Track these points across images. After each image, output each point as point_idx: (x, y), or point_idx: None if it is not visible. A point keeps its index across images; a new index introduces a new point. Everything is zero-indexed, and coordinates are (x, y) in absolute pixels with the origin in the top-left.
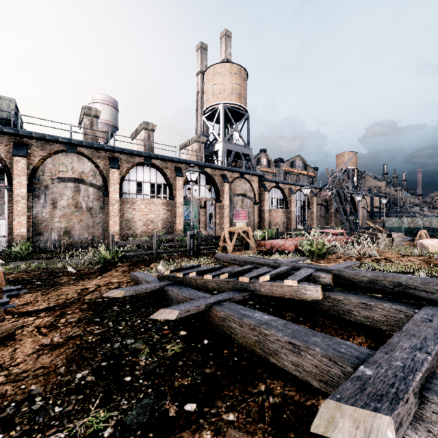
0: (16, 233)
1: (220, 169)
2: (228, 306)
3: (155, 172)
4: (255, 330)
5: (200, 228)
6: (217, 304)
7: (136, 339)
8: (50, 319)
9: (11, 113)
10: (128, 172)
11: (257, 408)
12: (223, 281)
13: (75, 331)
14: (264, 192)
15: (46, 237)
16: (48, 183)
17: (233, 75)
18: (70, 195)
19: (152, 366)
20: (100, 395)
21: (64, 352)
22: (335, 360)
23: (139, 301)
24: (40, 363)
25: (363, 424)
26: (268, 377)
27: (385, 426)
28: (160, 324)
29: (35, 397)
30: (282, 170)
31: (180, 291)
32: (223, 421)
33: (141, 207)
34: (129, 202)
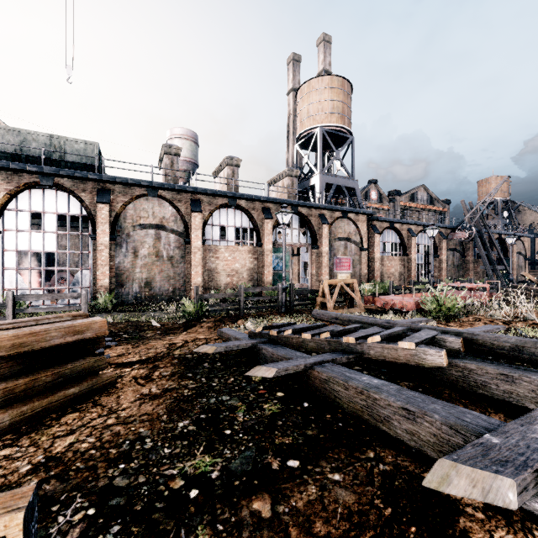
0: (100, 283)
1: (316, 208)
2: (330, 367)
3: (240, 214)
4: (363, 393)
5: (293, 280)
6: (318, 365)
7: (231, 396)
8: (145, 372)
9: (96, 158)
10: (210, 215)
11: (365, 472)
12: (324, 341)
13: (170, 384)
14: (374, 235)
15: (127, 289)
16: (130, 231)
17: (333, 90)
18: (151, 243)
19: (250, 423)
20: (203, 443)
21: (163, 403)
22: (457, 428)
23: (230, 359)
24: (143, 410)
25: (481, 484)
26: (378, 445)
27: (506, 487)
28: (255, 383)
29: (145, 438)
30: (399, 205)
31: (275, 350)
32: (328, 480)
33: (225, 255)
34: (211, 250)
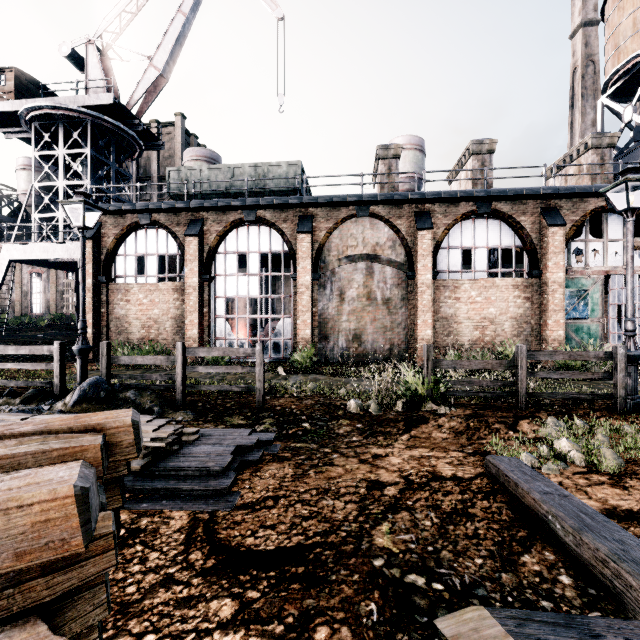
0: (300, 335)
1: None
2: None
3: (498, 225)
4: None
5: None
6: None
7: None
8: None
9: (296, 178)
10: (446, 233)
11: None
12: None
13: None
14: None
15: (332, 343)
16: (335, 266)
17: None
18: (360, 281)
19: None
20: None
21: None
22: None
23: None
24: None
25: None
26: None
27: None
28: None
29: None
30: None
31: None
32: None
33: (470, 294)
34: (447, 287)
